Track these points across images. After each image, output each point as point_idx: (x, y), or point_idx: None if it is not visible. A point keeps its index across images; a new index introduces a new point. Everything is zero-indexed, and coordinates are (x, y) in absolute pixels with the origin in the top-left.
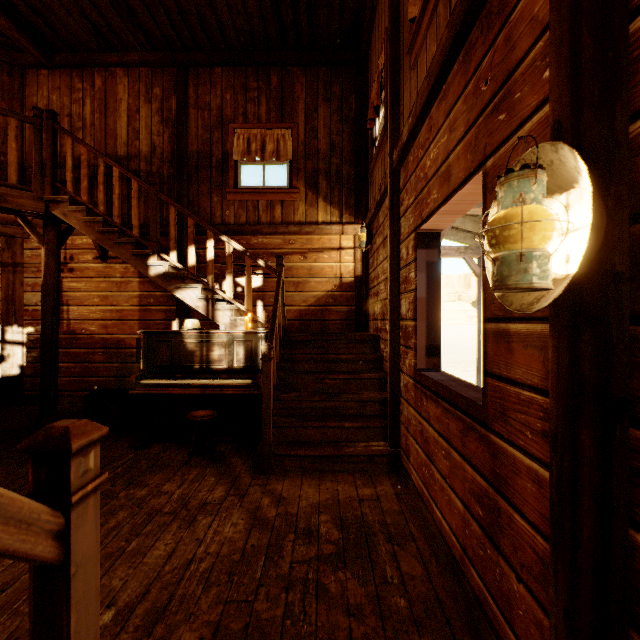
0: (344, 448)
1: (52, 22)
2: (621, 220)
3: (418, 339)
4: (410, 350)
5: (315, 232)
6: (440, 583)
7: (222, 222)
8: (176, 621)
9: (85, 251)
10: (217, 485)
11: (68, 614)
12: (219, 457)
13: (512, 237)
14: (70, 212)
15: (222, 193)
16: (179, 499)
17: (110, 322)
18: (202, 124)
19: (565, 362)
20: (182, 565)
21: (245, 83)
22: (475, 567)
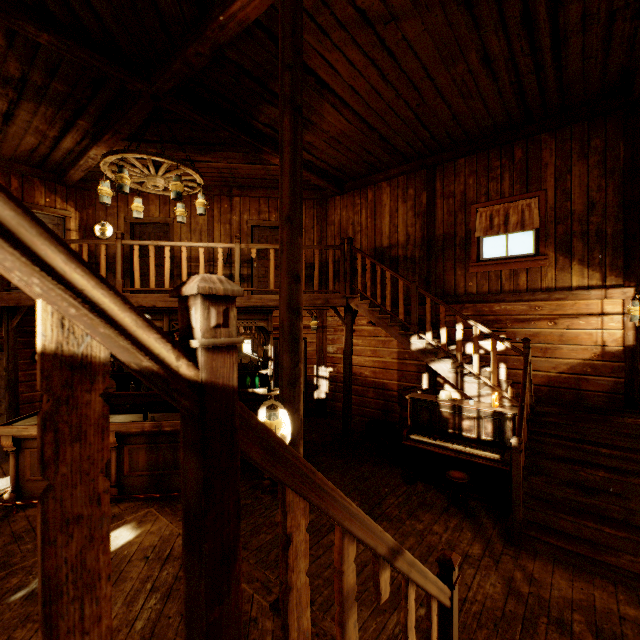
0: (602, 554)
1: (346, 171)
2: None
3: None
4: None
5: (567, 298)
6: None
7: (465, 292)
8: (463, 637)
9: (362, 318)
10: (473, 541)
11: (452, 628)
12: (471, 513)
13: None
14: (360, 304)
15: (465, 267)
16: (446, 543)
17: (377, 369)
18: (447, 210)
19: None
20: (459, 599)
21: (487, 165)
22: None
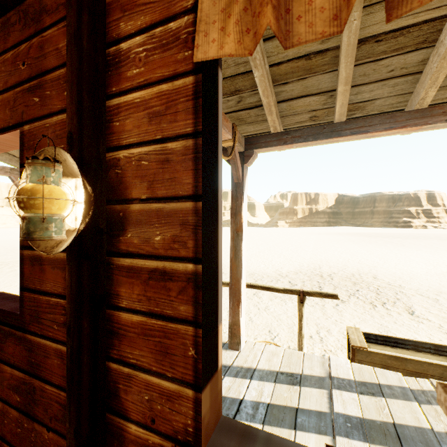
0: None
1: None
2: (103, 201)
3: None
4: None
5: None
6: None
7: None
8: None
9: None
10: None
11: None
12: None
13: (37, 205)
14: None
15: None
16: None
17: None
18: None
19: (75, 280)
20: None
21: None
22: (14, 445)
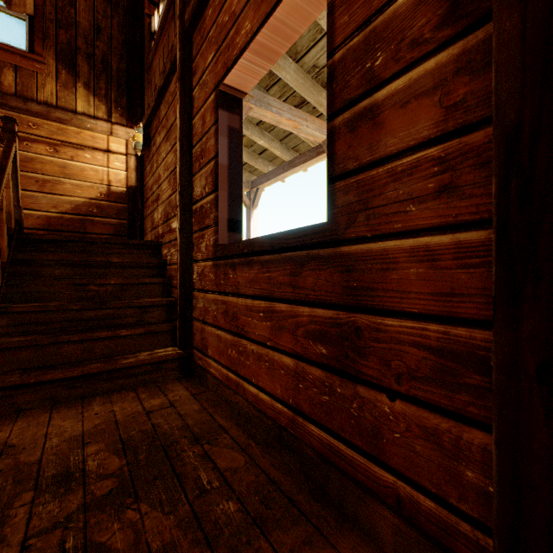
0: (121, 360)
1: None
2: None
3: (220, 211)
4: (208, 229)
5: (72, 122)
6: (268, 463)
7: None
8: None
9: None
10: None
11: None
12: None
13: None
14: None
15: None
16: None
17: None
18: None
19: (542, 7)
20: None
21: None
22: (315, 420)
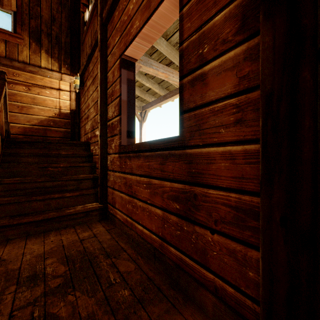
0: (66, 210)
1: None
2: None
3: (122, 126)
4: (116, 136)
5: (38, 72)
6: (147, 268)
7: None
8: None
9: None
10: None
11: None
12: None
13: None
14: None
15: None
16: None
17: None
18: None
19: (282, 31)
20: None
21: None
22: (173, 245)
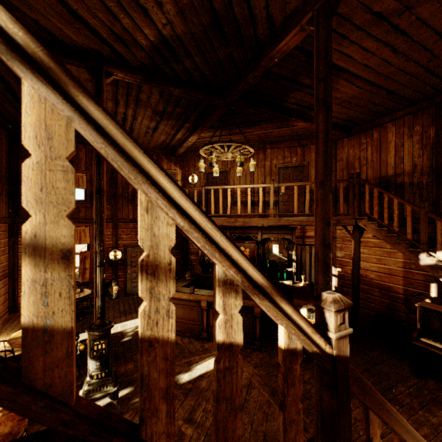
0: None
1: (353, 120)
2: None
3: None
4: None
5: None
6: None
7: None
8: None
9: (367, 232)
10: None
11: None
12: None
13: None
14: (367, 224)
15: None
16: None
17: (382, 274)
18: None
19: None
20: None
21: None
22: None
